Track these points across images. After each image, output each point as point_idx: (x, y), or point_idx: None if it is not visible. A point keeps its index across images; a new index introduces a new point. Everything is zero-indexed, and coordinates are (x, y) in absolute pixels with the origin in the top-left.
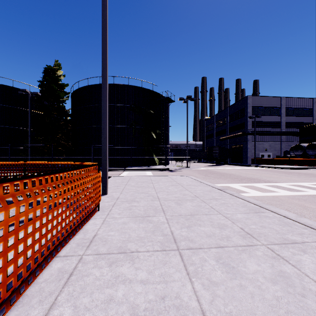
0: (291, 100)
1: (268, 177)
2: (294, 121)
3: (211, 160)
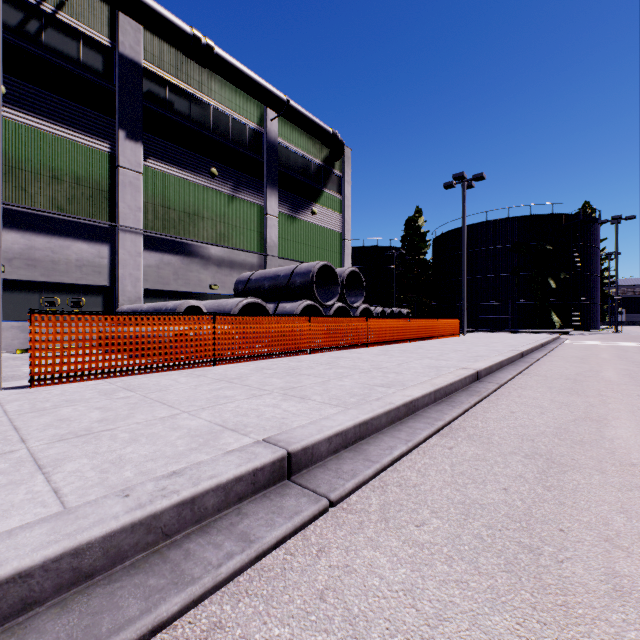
0: None
1: None
2: None
3: None
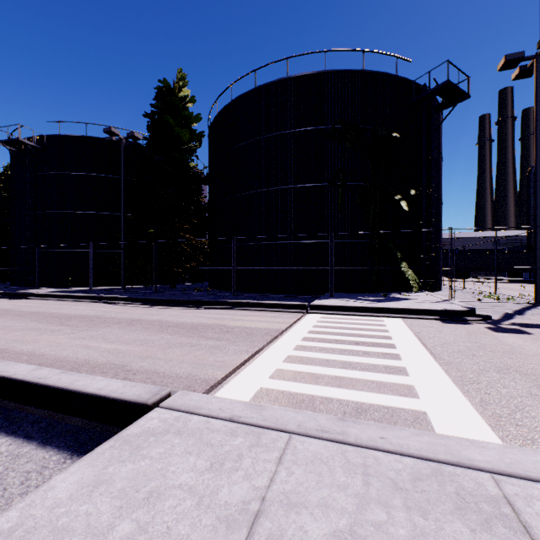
0: None
1: None
2: None
3: None
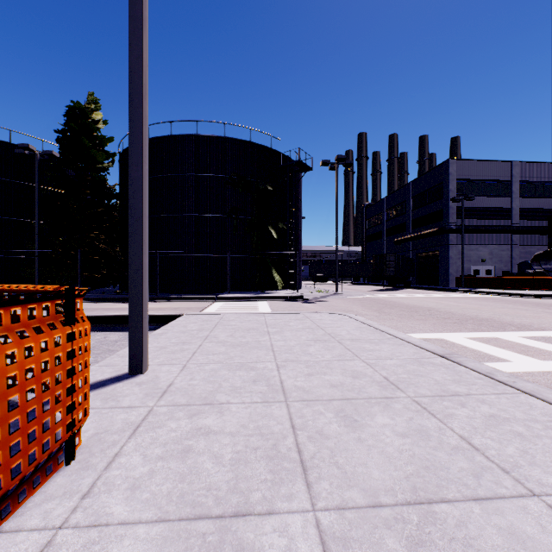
0: (531, 168)
1: (515, 317)
2: (537, 207)
3: (377, 279)
